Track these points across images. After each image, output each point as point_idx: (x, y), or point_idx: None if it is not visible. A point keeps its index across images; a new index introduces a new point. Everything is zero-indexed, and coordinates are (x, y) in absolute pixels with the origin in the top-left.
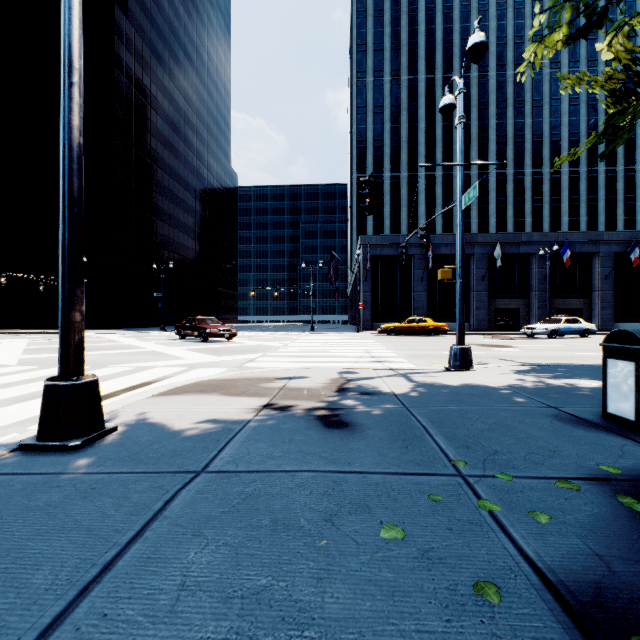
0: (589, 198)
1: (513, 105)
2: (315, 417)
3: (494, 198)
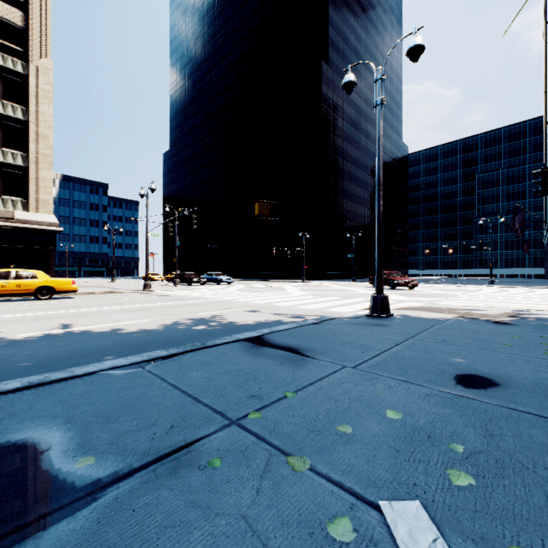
0: None
1: None
2: (489, 321)
3: None
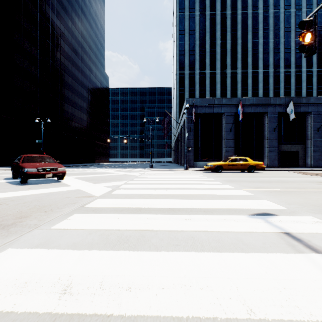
0: (318, 87)
1: (273, 30)
2: None
3: (262, 86)
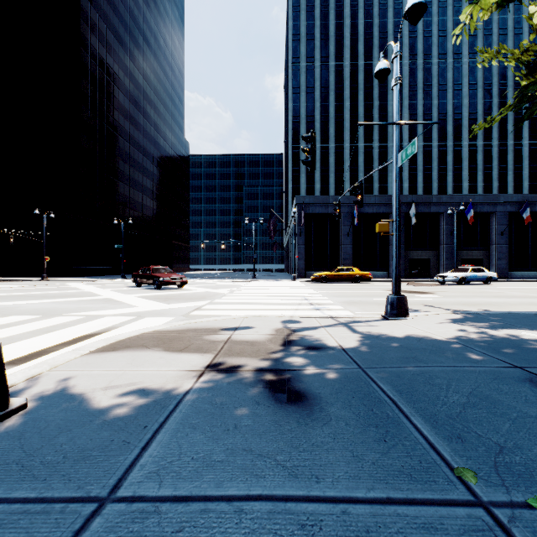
0: (485, 167)
1: (423, 88)
2: (263, 383)
3: (407, 166)
